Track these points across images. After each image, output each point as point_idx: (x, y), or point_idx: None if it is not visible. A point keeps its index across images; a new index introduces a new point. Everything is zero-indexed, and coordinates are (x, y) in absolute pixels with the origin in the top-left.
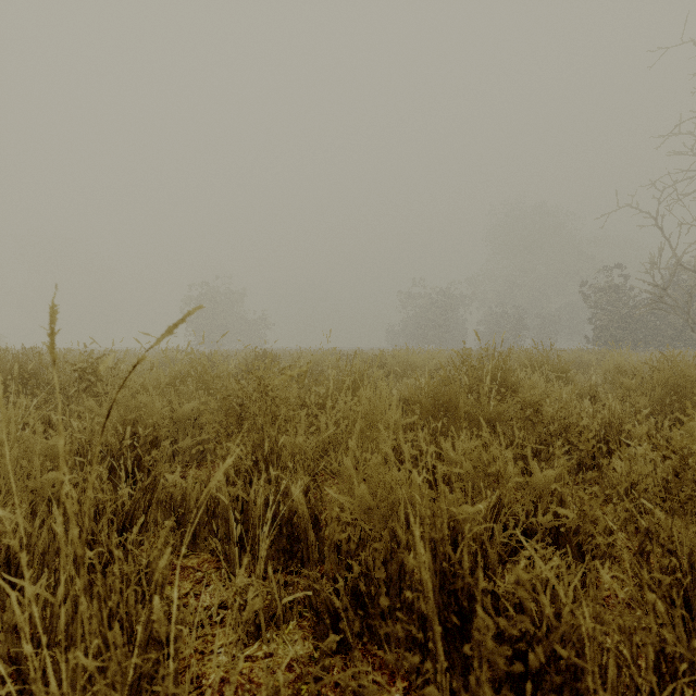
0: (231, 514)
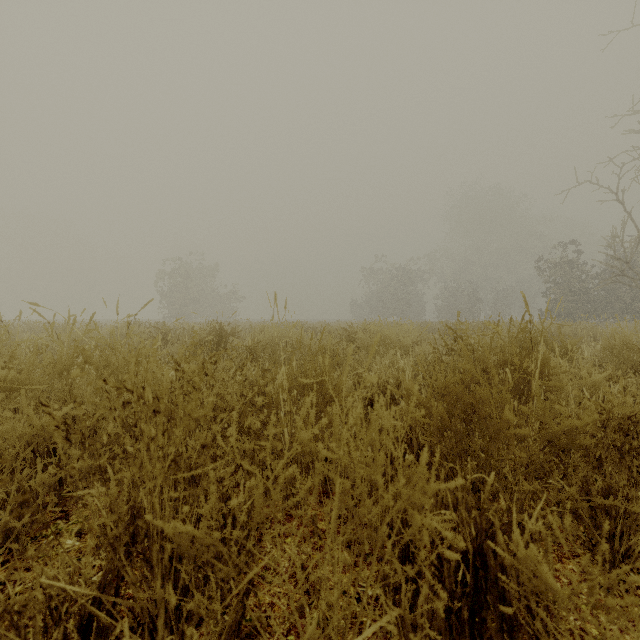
0: None
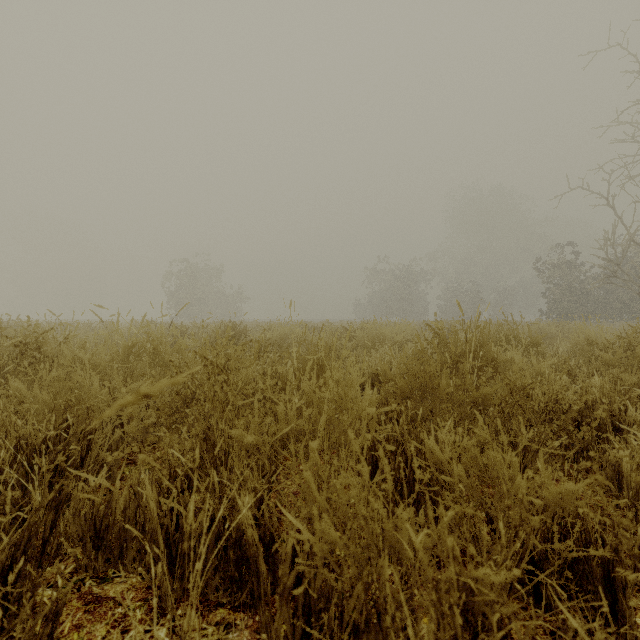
0: (159, 535)
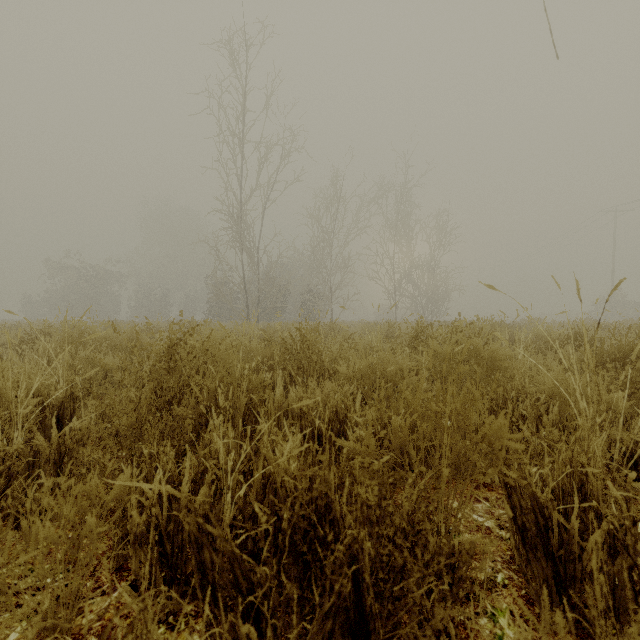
0: None
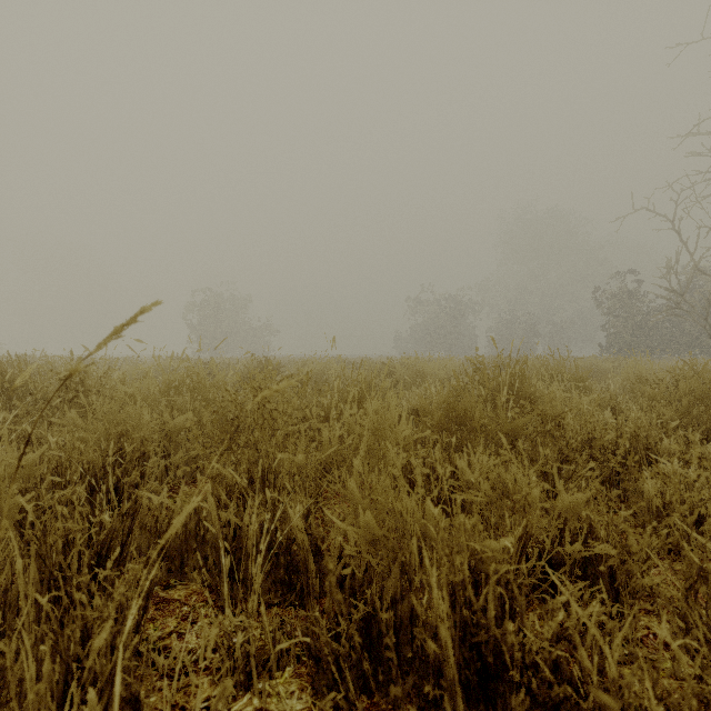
0: (221, 542)
